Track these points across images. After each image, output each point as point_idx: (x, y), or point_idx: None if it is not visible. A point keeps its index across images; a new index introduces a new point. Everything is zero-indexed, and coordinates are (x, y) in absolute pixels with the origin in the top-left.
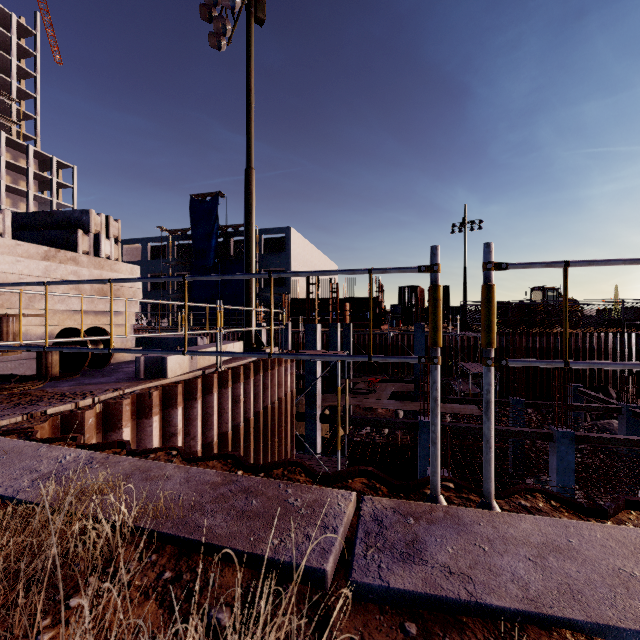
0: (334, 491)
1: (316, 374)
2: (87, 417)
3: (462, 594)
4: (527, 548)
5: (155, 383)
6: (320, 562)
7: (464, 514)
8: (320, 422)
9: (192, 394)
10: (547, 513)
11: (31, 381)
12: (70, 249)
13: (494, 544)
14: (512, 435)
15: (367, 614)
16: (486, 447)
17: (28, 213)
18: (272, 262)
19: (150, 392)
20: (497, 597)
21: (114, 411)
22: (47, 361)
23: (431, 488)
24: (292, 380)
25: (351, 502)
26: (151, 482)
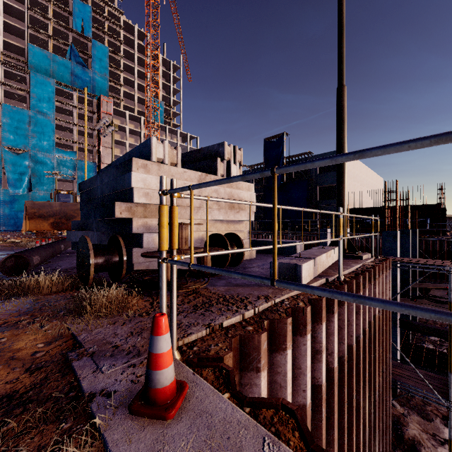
0: None
1: (396, 279)
2: (262, 340)
3: None
4: None
5: (295, 292)
6: None
7: None
8: (400, 327)
9: (329, 307)
10: None
11: (198, 279)
12: (212, 173)
13: None
14: None
15: None
16: None
17: (186, 153)
18: (326, 180)
19: (303, 307)
20: None
21: (278, 330)
22: (204, 260)
23: None
24: (388, 288)
25: None
26: None
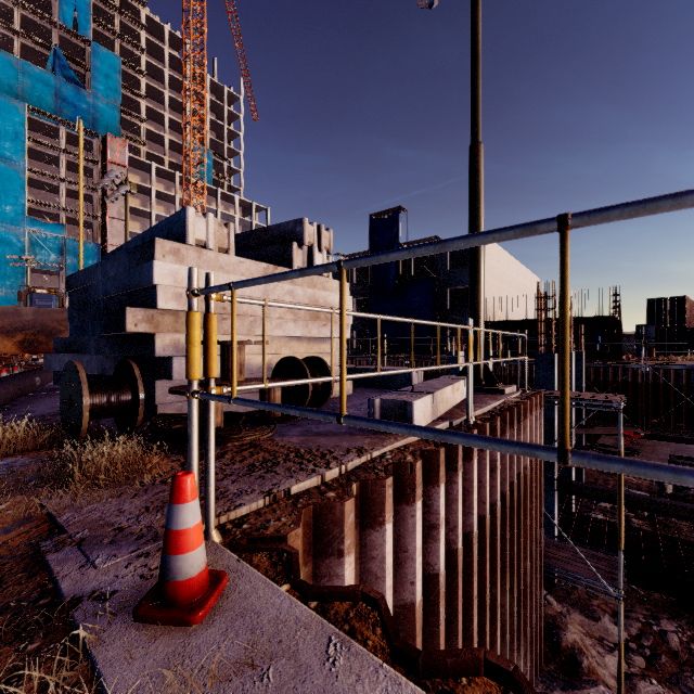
0: None
1: (552, 423)
2: (347, 511)
3: None
4: None
5: (402, 441)
6: None
7: None
8: (558, 490)
9: (451, 461)
10: None
11: (259, 426)
12: (285, 266)
13: None
14: None
15: None
16: None
17: (246, 233)
18: (460, 279)
19: (411, 462)
20: None
21: (373, 495)
22: (270, 398)
23: None
24: (540, 434)
25: None
26: None
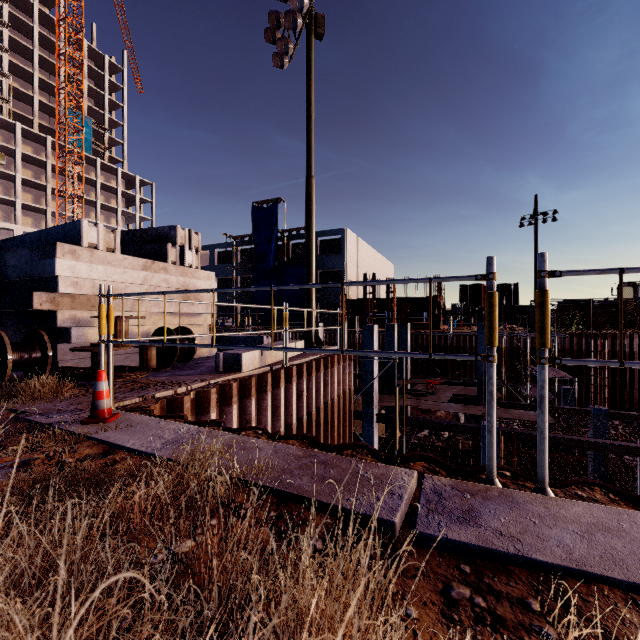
0: (398, 469)
1: (373, 374)
2: (185, 401)
3: (510, 549)
4: (576, 525)
5: (233, 376)
6: (389, 516)
7: (518, 495)
8: (377, 421)
9: (263, 387)
10: (603, 503)
11: (138, 371)
12: (161, 260)
13: (544, 519)
14: (591, 447)
15: (429, 556)
16: (540, 438)
17: (129, 231)
18: (328, 263)
19: (230, 383)
20: (542, 555)
21: (204, 398)
22: (147, 355)
23: (487, 472)
24: (350, 378)
25: (413, 478)
26: (248, 451)
